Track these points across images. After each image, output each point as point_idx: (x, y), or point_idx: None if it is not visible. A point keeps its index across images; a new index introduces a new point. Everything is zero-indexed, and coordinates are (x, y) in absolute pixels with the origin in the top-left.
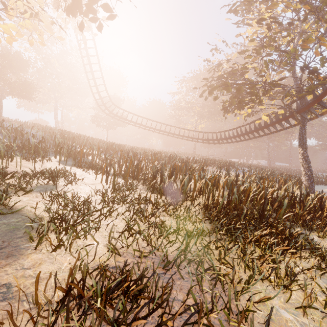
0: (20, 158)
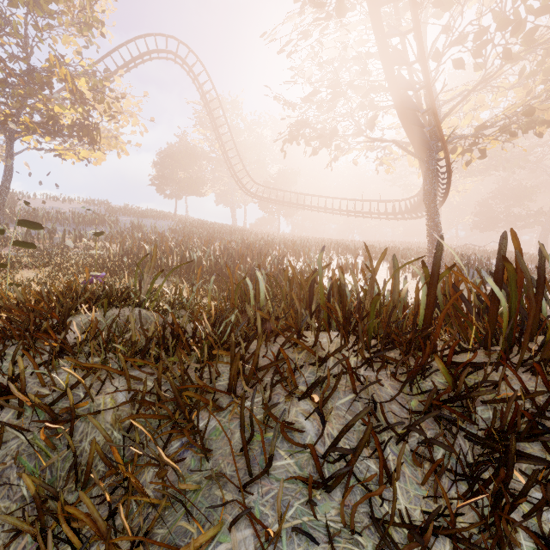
0: (87, 239)
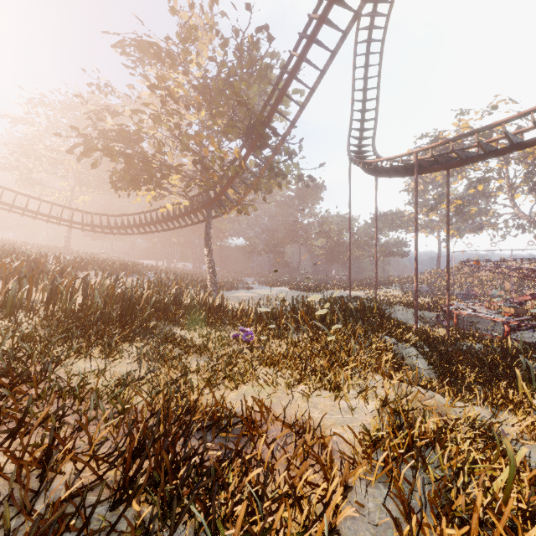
0: None
